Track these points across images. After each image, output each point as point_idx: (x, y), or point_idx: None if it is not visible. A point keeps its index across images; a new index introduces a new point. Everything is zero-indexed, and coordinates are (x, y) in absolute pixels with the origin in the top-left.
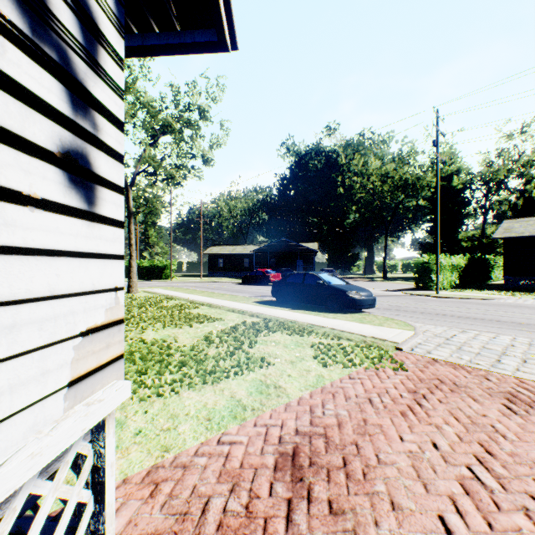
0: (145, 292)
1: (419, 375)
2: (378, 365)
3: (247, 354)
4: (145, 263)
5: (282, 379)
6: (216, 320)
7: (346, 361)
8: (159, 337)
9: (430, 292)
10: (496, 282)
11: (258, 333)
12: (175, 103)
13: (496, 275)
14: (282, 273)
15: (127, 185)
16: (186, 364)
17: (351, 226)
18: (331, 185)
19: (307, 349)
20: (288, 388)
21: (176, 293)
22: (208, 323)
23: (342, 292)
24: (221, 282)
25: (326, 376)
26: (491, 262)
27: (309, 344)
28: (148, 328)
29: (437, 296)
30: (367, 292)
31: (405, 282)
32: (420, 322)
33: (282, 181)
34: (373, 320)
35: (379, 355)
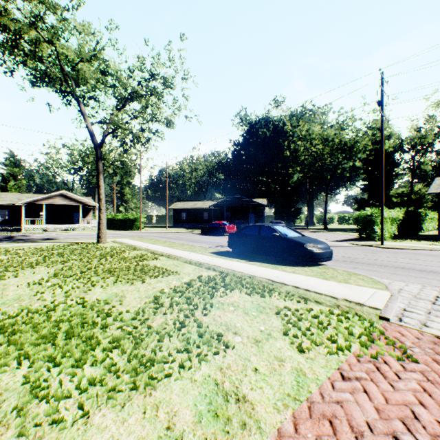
0: (113, 242)
1: (439, 372)
2: (371, 349)
3: (200, 326)
4: (119, 216)
5: (247, 378)
6: (171, 274)
7: (326, 340)
8: (104, 296)
9: (374, 243)
10: (426, 233)
11: (214, 293)
12: (140, 71)
13: (426, 226)
14: (236, 225)
15: (97, 145)
16: (119, 345)
17: (295, 184)
18: (278, 149)
19: (271, 316)
20: (257, 402)
21: (140, 243)
22: (162, 278)
23: (299, 245)
24: (183, 233)
25: (308, 373)
26: (422, 215)
27: (273, 309)
28: (98, 283)
29: (383, 246)
30: (324, 244)
31: (345, 232)
32: (385, 277)
33: (236, 147)
34: (335, 275)
35: (367, 331)
